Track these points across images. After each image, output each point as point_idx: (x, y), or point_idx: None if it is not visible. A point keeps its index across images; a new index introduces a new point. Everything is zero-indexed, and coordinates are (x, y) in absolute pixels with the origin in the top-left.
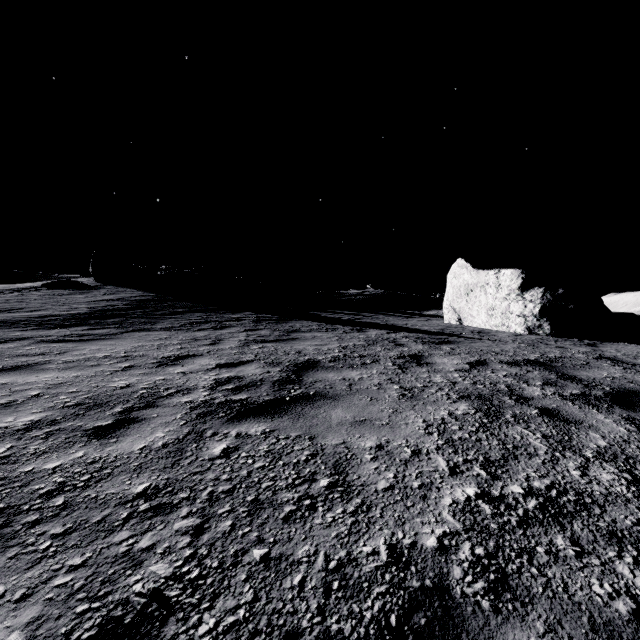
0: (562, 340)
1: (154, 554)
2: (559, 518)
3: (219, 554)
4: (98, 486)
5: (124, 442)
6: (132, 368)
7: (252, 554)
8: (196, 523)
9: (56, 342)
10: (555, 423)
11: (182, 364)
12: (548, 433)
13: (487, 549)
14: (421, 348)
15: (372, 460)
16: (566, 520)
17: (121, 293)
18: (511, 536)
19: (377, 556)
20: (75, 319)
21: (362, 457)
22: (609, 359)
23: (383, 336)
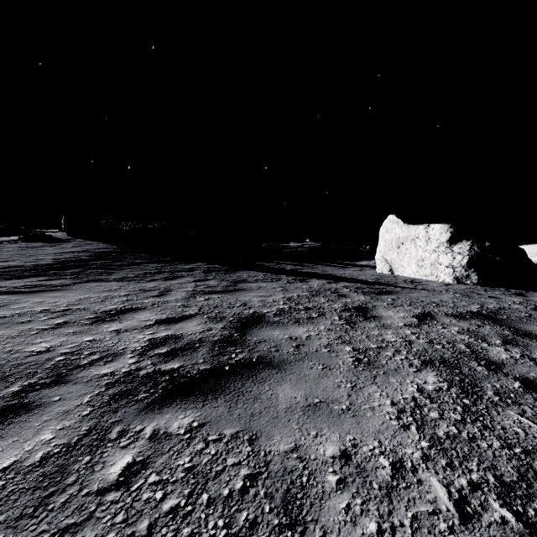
0: (490, 289)
1: None
2: None
3: None
4: None
5: None
6: (64, 325)
7: None
8: None
9: (2, 294)
10: None
11: (120, 320)
12: None
13: None
14: (363, 299)
15: (339, 487)
16: None
17: (88, 245)
18: None
19: None
20: (35, 270)
21: (324, 480)
22: None
23: (325, 286)
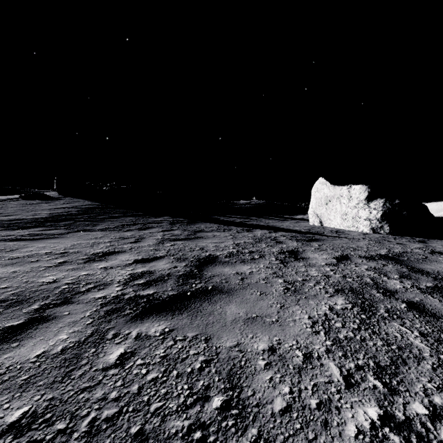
0: (399, 238)
1: None
2: None
3: None
4: None
5: (25, 347)
6: (64, 264)
7: None
8: None
9: (13, 241)
10: (426, 318)
11: (106, 260)
12: (424, 330)
13: None
14: (296, 245)
15: (266, 368)
16: None
17: (75, 203)
18: None
19: None
20: (36, 222)
21: (256, 364)
22: (441, 253)
23: (266, 235)
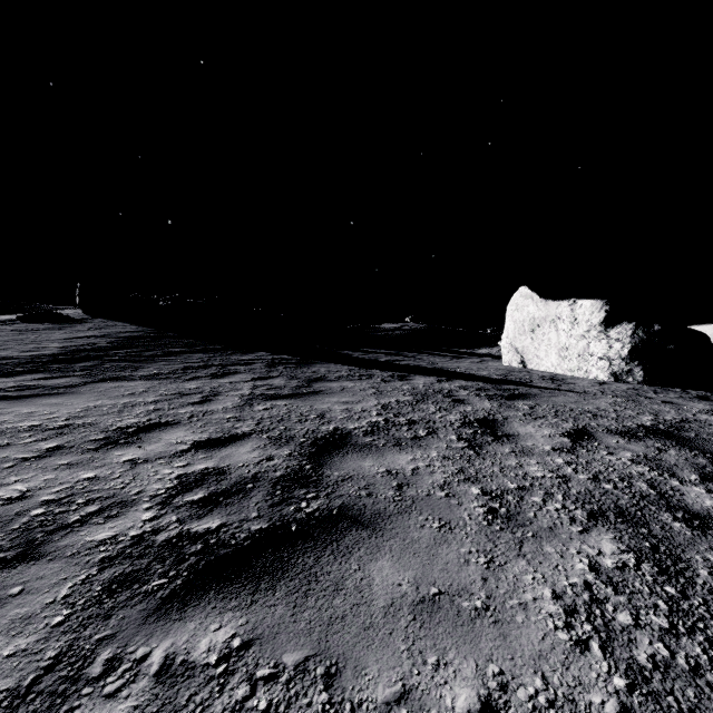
0: (662, 390)
1: None
2: None
3: None
4: None
5: None
6: (56, 452)
7: None
8: None
9: None
10: None
11: (140, 442)
12: None
13: None
14: (489, 407)
15: None
16: None
17: (110, 328)
18: None
19: None
20: (33, 363)
21: None
22: None
23: (434, 386)
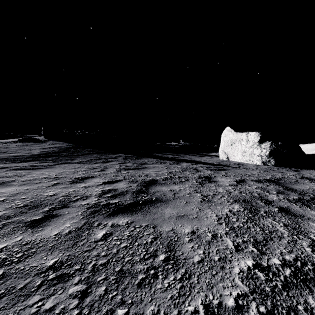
0: (281, 168)
1: (53, 314)
2: (306, 282)
3: (96, 314)
4: (26, 261)
5: (46, 230)
6: (58, 184)
7: (117, 313)
8: (83, 288)
9: (20, 170)
10: (289, 216)
11: (85, 182)
12: (286, 223)
13: (267, 307)
14: (210, 173)
15: (189, 241)
16: (311, 284)
17: (57, 144)
18: (280, 297)
19: (198, 314)
20: (32, 157)
21: (183, 239)
22: (307, 178)
23: (190, 166)
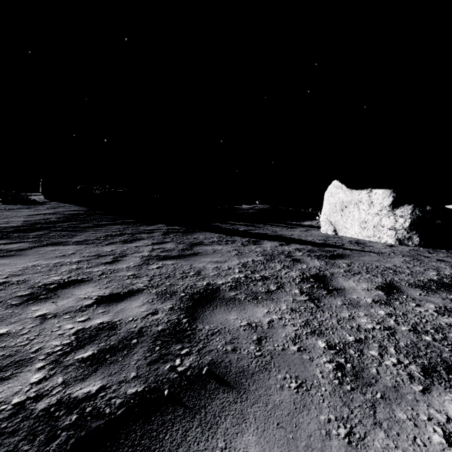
0: (433, 251)
1: None
2: None
3: None
4: None
5: None
6: None
7: None
8: None
9: None
10: None
11: (55, 298)
12: None
13: None
14: (319, 265)
15: None
16: None
17: (60, 208)
18: None
19: None
20: (1, 232)
21: None
22: None
23: (277, 249)
